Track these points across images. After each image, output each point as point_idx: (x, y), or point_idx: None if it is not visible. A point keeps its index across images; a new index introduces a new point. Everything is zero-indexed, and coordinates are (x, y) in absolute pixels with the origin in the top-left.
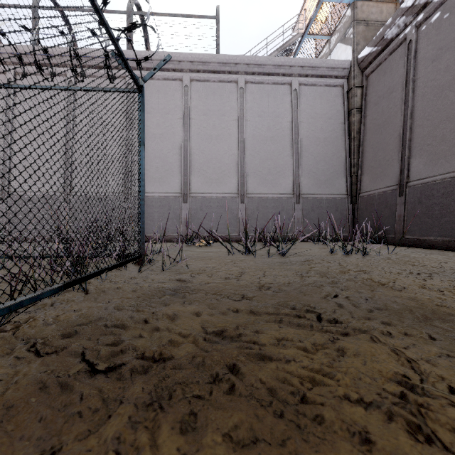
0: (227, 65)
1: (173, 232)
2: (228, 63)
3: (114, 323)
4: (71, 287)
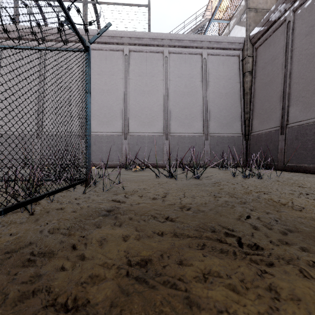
0: (156, 40)
1: (116, 161)
2: (156, 39)
3: (41, 251)
4: (21, 208)
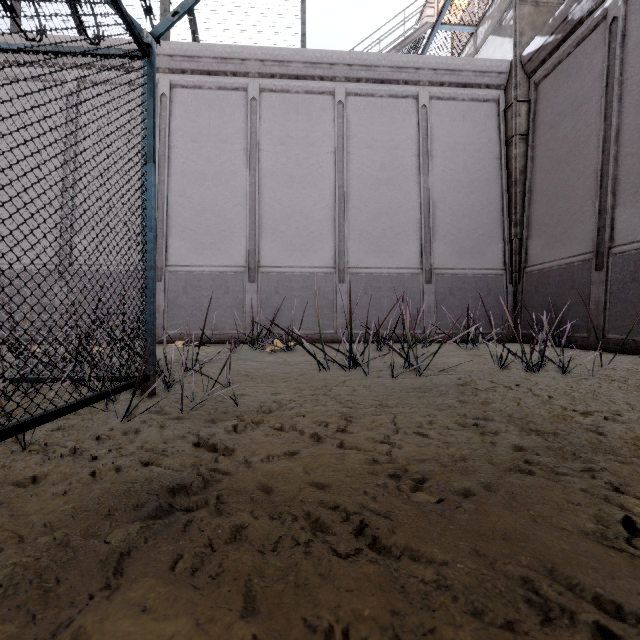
0: (318, 66)
1: (232, 329)
2: (319, 63)
3: None
4: None
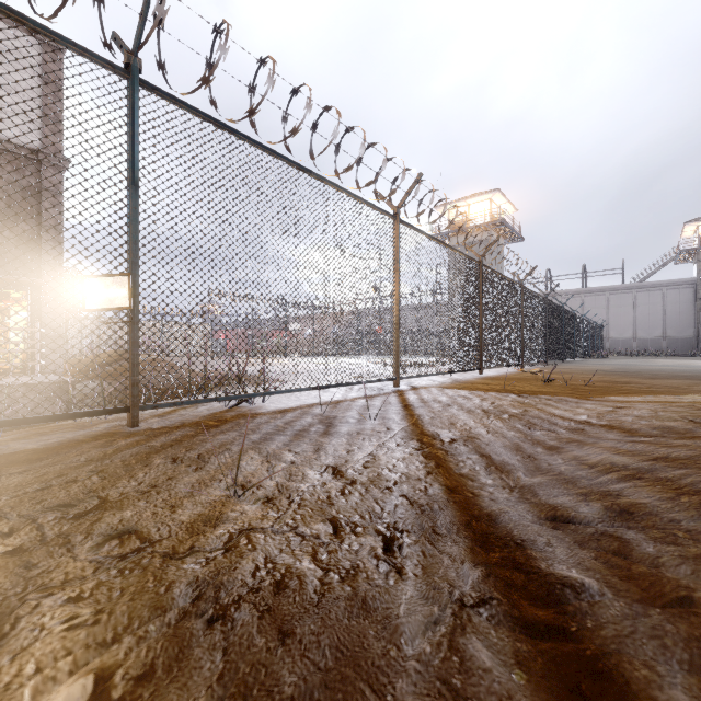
0: (627, 287)
1: None
2: (627, 287)
3: None
4: None
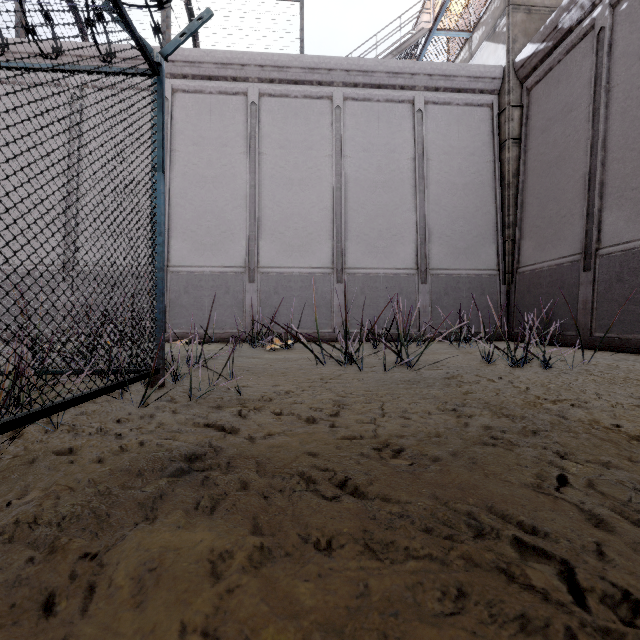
0: (316, 71)
1: (232, 328)
2: (317, 69)
3: None
4: None
